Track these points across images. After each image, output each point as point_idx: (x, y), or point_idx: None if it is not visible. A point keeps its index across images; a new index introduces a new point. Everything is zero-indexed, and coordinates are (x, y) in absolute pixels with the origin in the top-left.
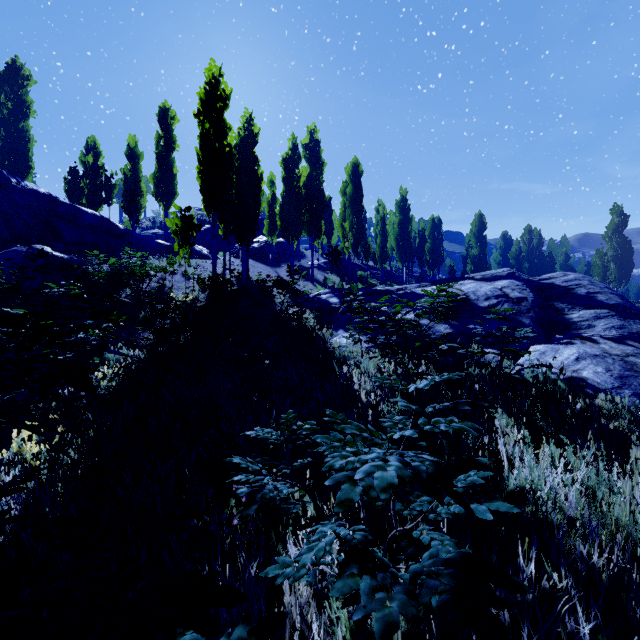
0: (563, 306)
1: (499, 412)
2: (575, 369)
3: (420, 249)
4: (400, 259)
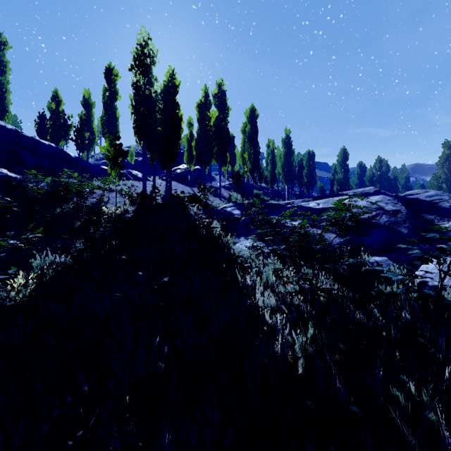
0: (432, 217)
1: None
2: None
3: (299, 174)
4: (285, 181)
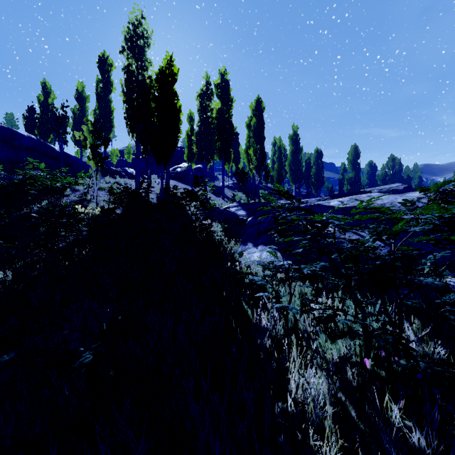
0: None
1: None
2: None
3: (307, 174)
4: (292, 181)
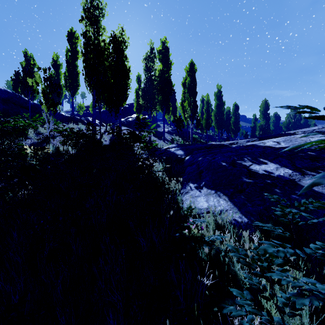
0: None
1: None
2: None
3: (227, 122)
4: (217, 127)
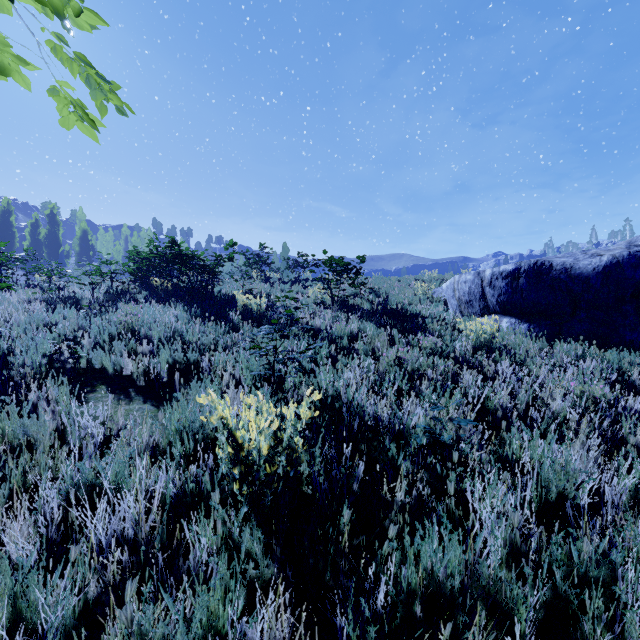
0: None
1: None
2: None
3: None
4: None
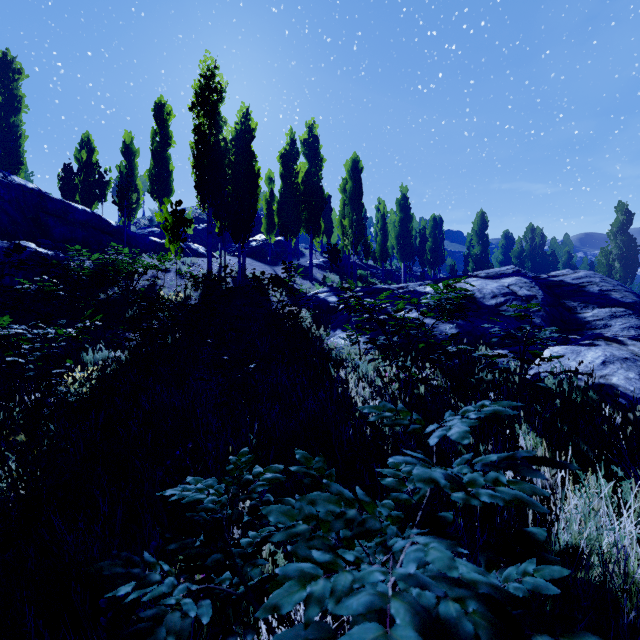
0: (575, 304)
1: (522, 428)
2: (602, 374)
3: (421, 248)
4: (401, 258)
